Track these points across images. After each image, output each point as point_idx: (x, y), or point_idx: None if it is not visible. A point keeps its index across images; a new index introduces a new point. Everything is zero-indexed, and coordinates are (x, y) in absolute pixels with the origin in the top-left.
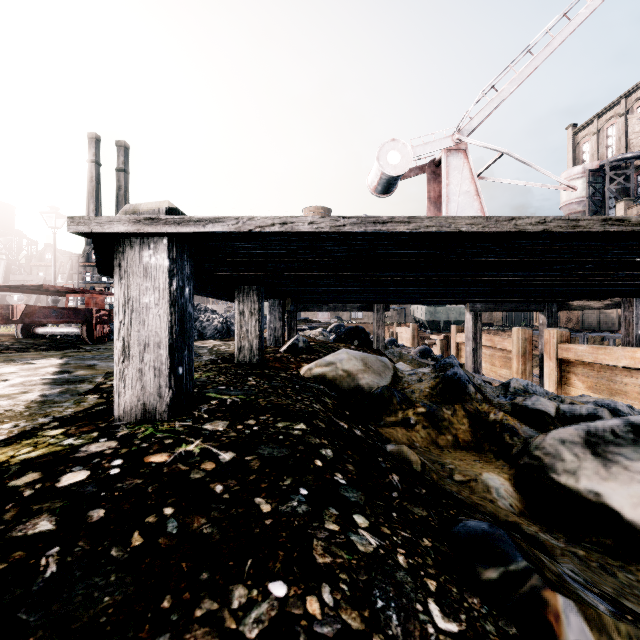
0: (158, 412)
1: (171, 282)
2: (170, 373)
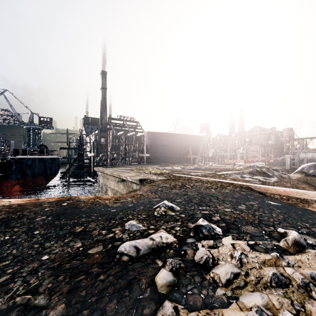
0: (289, 168)
1: (290, 161)
2: (289, 166)
